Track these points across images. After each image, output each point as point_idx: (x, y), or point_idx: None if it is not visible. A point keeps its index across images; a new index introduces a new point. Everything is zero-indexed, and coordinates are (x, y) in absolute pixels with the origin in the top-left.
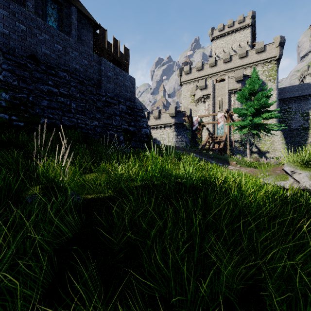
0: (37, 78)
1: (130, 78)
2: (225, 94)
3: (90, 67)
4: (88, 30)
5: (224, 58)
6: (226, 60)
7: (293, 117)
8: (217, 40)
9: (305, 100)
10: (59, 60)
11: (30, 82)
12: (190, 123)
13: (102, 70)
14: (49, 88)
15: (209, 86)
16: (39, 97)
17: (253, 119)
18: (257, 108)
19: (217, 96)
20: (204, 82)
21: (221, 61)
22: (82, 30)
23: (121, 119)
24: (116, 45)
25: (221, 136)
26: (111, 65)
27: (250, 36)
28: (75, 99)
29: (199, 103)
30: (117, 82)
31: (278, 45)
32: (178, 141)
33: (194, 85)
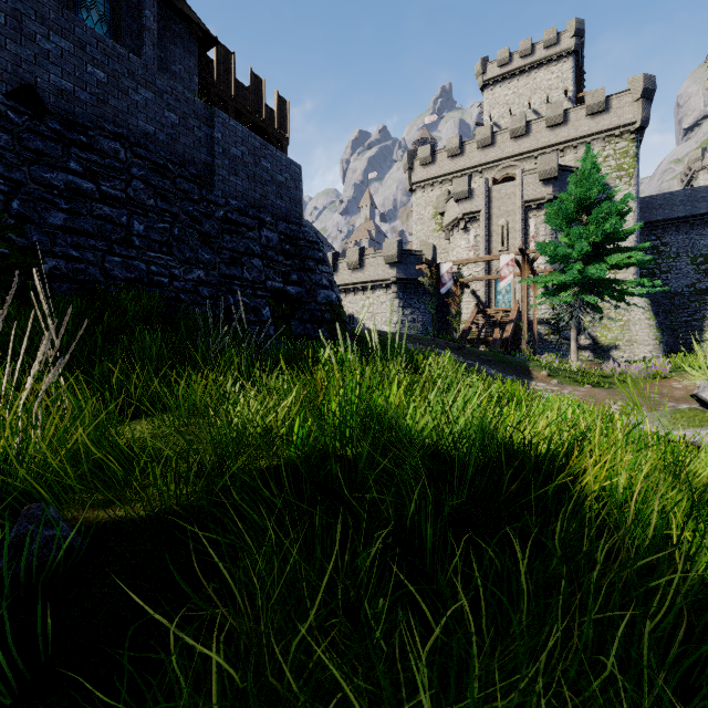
0: (35, 152)
1: (290, 165)
2: (516, 210)
3: (184, 132)
4: (186, 48)
5: (512, 126)
6: (517, 131)
7: (673, 266)
8: (495, 86)
9: (701, 226)
10: (99, 110)
11: (15, 161)
12: (435, 278)
13: (218, 141)
14: (71, 179)
15: (478, 192)
16: (40, 202)
17: (587, 268)
18: (596, 241)
19: (497, 216)
20: (467, 183)
21: (505, 134)
22: (172, 47)
23: (266, 266)
24: (258, 90)
25: (507, 310)
26: (239, 130)
27: (571, 78)
28: (142, 211)
29: (454, 232)
30: (255, 174)
31: (639, 96)
32: (404, 322)
33: (442, 190)
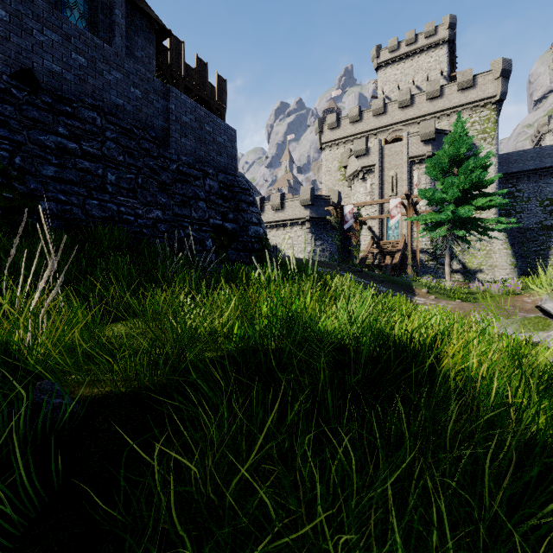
0: (32, 120)
1: (227, 129)
2: (403, 164)
3: (146, 104)
4: (147, 39)
5: (400, 99)
6: (403, 102)
7: (525, 208)
8: (387, 67)
9: (547, 176)
10: (81, 87)
11: (17, 127)
12: (339, 217)
13: (172, 111)
14: (60, 140)
15: (373, 150)
16: (36, 158)
17: (458, 209)
18: (465, 188)
19: (388, 169)
20: (364, 143)
21: (394, 105)
22: (136, 38)
23: (209, 208)
24: (202, 71)
25: (396, 242)
26: (188, 102)
27: (446, 61)
28: (114, 165)
29: (355, 181)
30: (201, 136)
31: (499, 75)
32: (316, 251)
33: (346, 149)
